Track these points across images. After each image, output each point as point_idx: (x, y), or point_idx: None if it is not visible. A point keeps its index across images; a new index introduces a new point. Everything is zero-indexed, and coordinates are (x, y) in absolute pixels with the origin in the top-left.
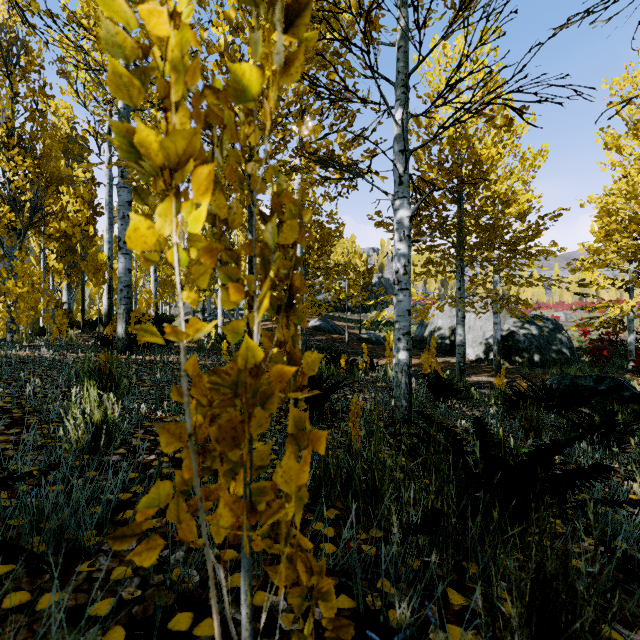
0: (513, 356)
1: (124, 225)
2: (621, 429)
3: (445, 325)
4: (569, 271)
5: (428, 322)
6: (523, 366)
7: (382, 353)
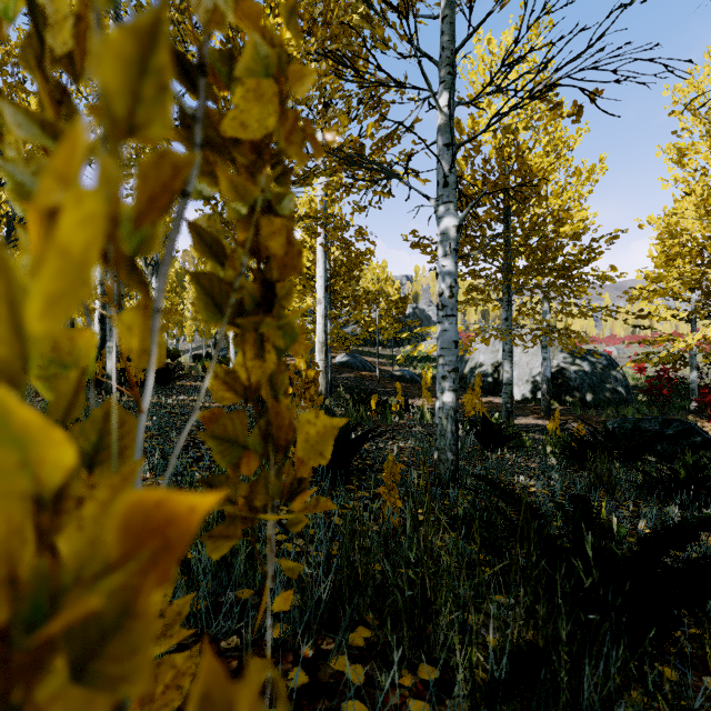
0: (563, 395)
1: None
2: (709, 485)
3: (487, 361)
4: (626, 300)
5: (468, 358)
6: (575, 407)
7: (417, 392)
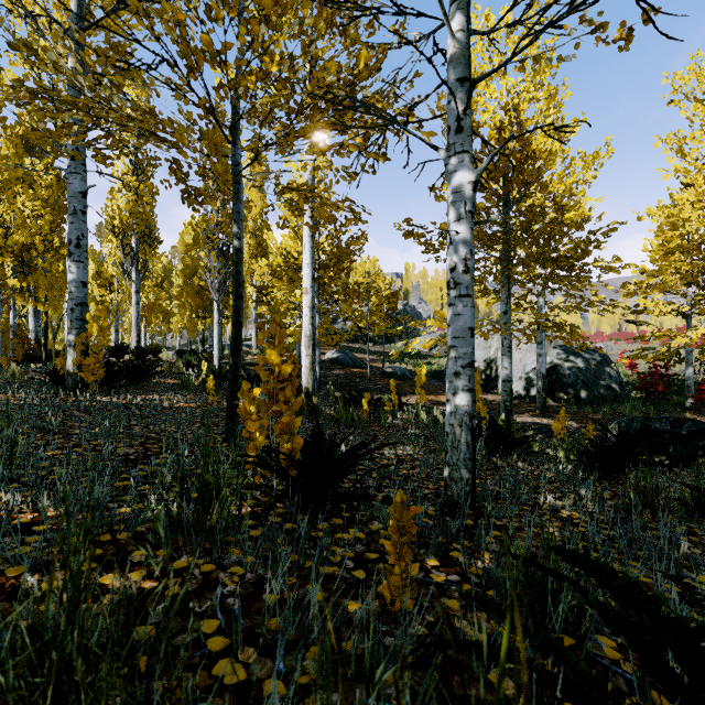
0: (557, 392)
1: (76, 223)
2: None
3: (479, 357)
4: (623, 295)
5: None
6: (570, 404)
7: (409, 390)
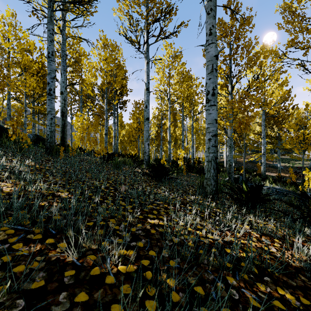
0: None
1: (192, 143)
2: None
3: None
4: None
5: None
6: None
7: (274, 171)
